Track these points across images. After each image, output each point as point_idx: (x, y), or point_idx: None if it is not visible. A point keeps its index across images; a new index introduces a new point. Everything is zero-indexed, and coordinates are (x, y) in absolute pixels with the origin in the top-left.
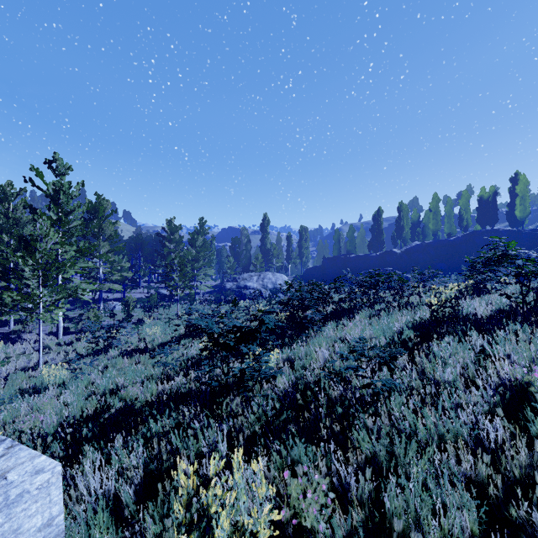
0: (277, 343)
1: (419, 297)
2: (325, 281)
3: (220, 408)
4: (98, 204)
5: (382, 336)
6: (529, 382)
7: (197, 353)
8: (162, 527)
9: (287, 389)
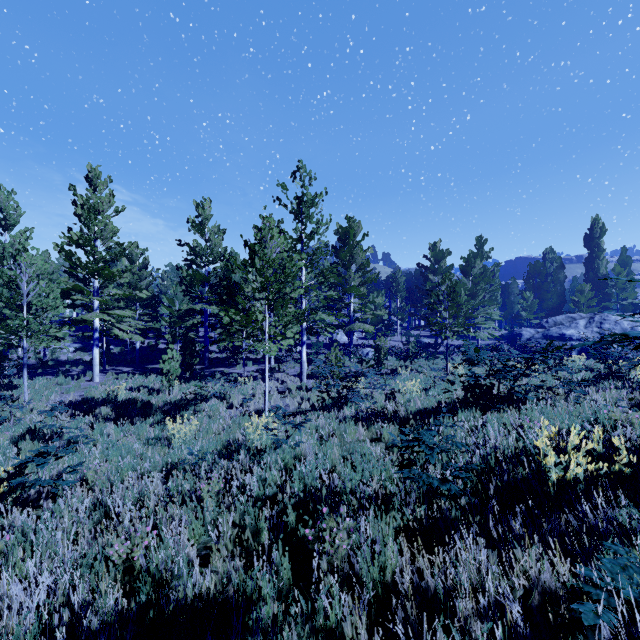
0: None
1: None
2: None
3: None
4: (348, 228)
5: None
6: None
7: (509, 457)
8: None
9: None
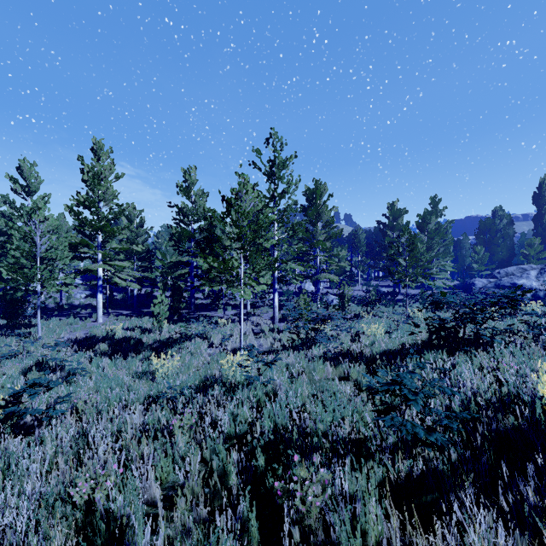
0: None
1: None
2: None
3: None
4: (315, 189)
5: None
6: None
7: (493, 403)
8: None
9: None
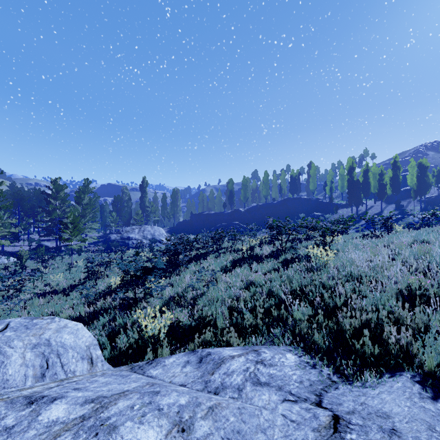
0: (164, 274)
1: (241, 245)
2: (192, 231)
3: (138, 306)
4: None
5: (218, 267)
6: (255, 277)
7: (105, 288)
8: (127, 339)
9: (170, 294)
